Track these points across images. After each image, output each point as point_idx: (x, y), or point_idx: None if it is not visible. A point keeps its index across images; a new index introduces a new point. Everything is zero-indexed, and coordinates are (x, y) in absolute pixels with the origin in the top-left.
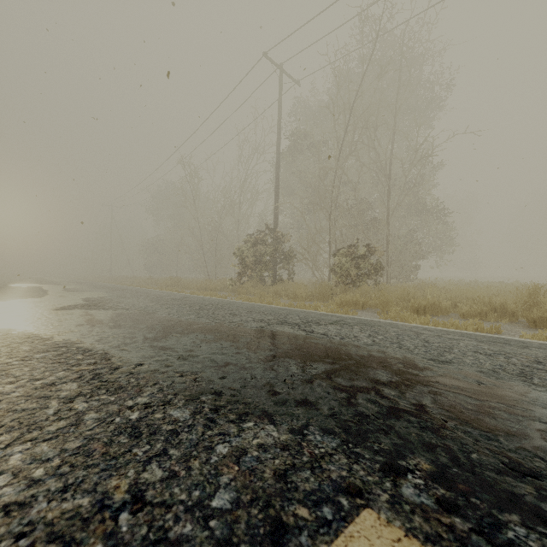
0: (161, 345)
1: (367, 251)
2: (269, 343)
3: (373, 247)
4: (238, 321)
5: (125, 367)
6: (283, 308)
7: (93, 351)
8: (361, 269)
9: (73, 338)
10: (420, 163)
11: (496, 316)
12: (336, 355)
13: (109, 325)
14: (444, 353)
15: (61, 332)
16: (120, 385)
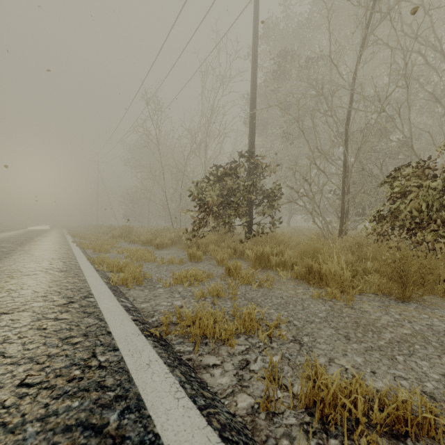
0: None
1: None
2: None
3: None
4: None
5: None
6: None
7: None
8: None
9: None
10: None
11: None
12: None
13: None
14: None
15: None
16: None
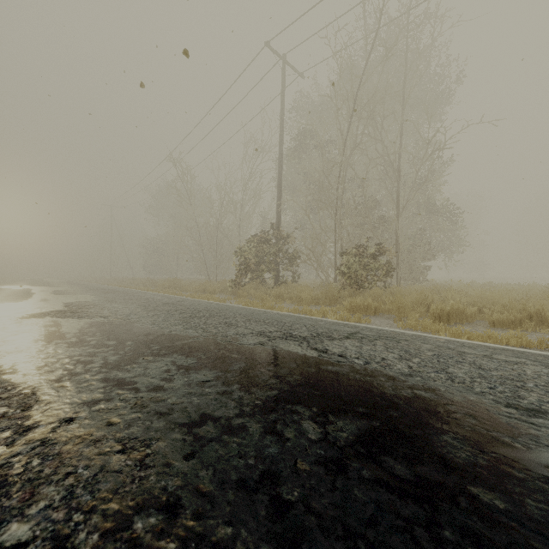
0: (120, 377)
1: (377, 251)
2: (270, 372)
3: (383, 246)
4: (232, 335)
5: (41, 427)
6: (287, 314)
7: (17, 389)
8: (371, 270)
9: (7, 364)
10: (430, 159)
11: (533, 325)
12: (367, 398)
13: (70, 341)
14: (519, 391)
15: (2, 352)
16: (6, 476)
